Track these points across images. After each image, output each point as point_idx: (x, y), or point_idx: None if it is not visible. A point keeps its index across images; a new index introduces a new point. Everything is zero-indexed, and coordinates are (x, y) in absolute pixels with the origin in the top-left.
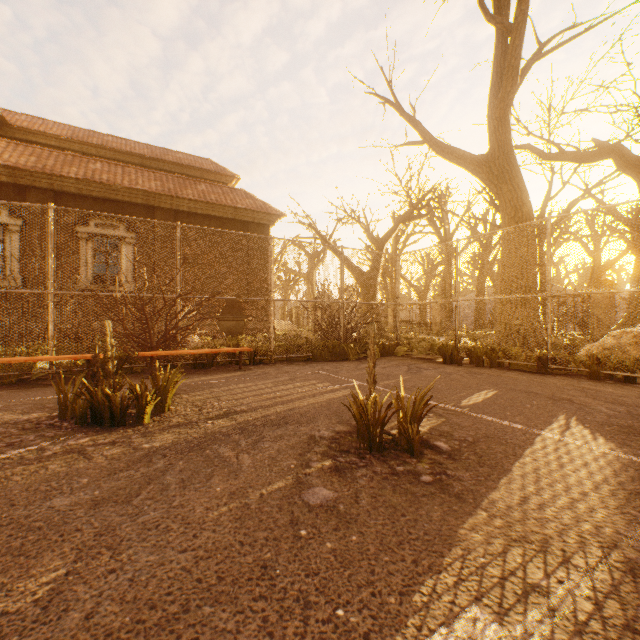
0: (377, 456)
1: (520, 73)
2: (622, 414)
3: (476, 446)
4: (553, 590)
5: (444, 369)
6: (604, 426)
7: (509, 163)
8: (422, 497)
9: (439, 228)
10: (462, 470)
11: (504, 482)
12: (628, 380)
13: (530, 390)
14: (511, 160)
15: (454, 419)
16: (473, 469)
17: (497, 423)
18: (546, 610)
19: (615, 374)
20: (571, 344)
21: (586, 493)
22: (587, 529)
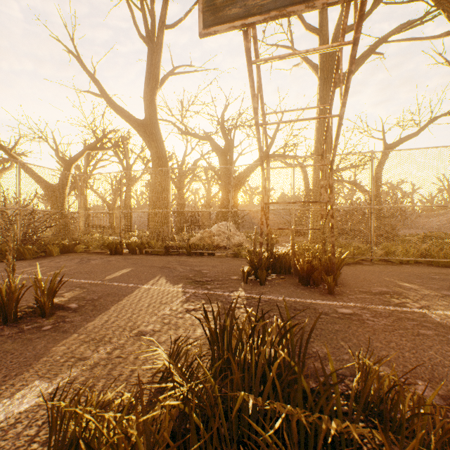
0: (12, 324)
1: (163, 78)
2: (187, 270)
3: (98, 301)
4: (92, 356)
5: (109, 258)
6: (175, 277)
7: (156, 130)
8: (36, 339)
9: (123, 160)
10: (78, 316)
11: (101, 316)
12: (201, 254)
13: (153, 265)
14: (157, 128)
15: (93, 288)
16: (86, 314)
17: (121, 286)
18: (82, 366)
19: (197, 252)
20: (188, 238)
21: (142, 309)
22: (130, 325)
